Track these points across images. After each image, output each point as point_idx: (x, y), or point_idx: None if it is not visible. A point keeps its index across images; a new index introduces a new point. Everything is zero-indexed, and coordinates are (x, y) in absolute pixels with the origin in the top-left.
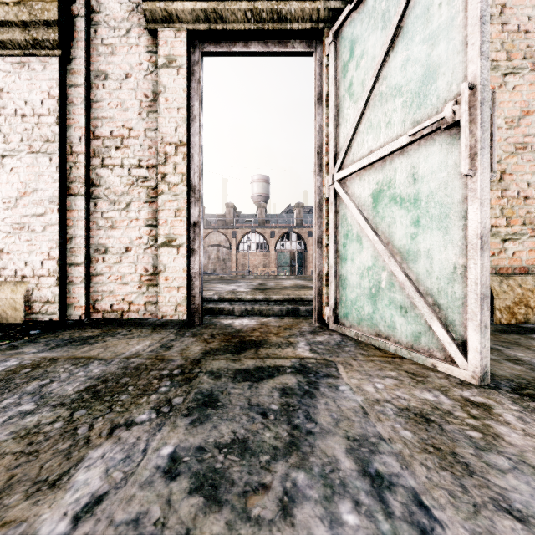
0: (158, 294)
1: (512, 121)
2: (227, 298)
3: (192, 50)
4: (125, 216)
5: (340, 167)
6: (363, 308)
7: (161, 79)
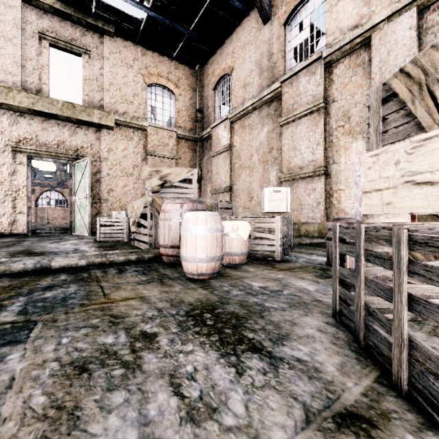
0: (16, 227)
1: (122, 187)
2: (40, 229)
3: (28, 159)
4: (3, 205)
5: (75, 196)
6: (79, 228)
7: (18, 168)
